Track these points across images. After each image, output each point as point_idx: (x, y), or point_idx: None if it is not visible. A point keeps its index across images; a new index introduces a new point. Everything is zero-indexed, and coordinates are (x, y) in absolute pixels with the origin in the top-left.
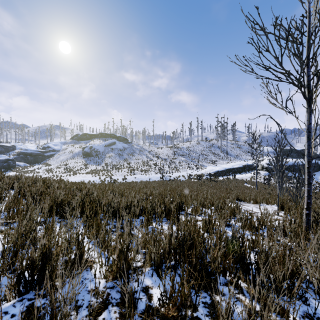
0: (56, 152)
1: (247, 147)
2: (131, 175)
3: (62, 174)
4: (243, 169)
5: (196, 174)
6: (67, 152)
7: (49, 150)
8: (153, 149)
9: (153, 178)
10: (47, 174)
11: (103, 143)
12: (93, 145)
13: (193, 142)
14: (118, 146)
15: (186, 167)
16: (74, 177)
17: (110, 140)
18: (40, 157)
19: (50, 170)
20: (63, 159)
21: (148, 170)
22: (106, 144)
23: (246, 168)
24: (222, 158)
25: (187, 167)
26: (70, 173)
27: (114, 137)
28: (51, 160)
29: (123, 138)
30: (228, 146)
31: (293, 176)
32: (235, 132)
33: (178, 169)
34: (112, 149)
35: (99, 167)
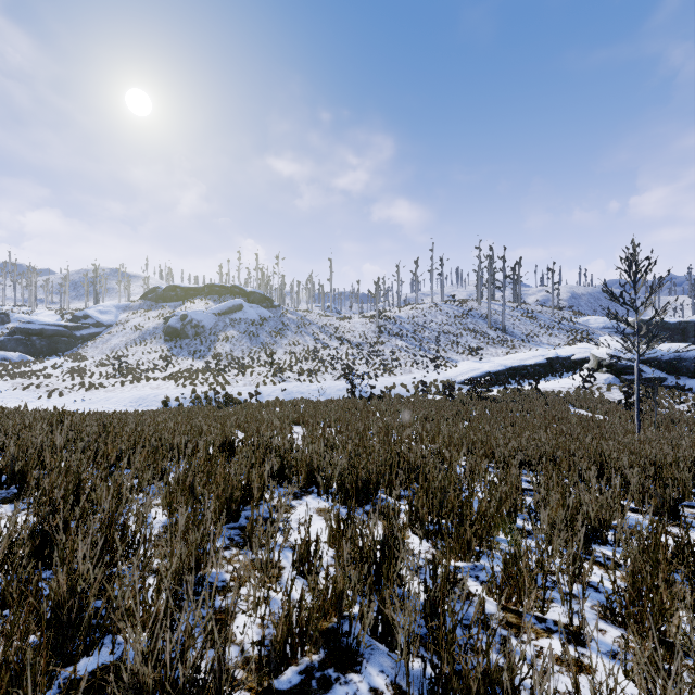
0: (103, 329)
1: (550, 317)
2: (274, 383)
3: (105, 380)
4: (547, 368)
5: (434, 380)
6: (128, 329)
7: (87, 323)
8: (329, 321)
9: (330, 391)
10: (68, 380)
11: (214, 307)
12: (190, 312)
13: (423, 305)
14: (248, 315)
15: (408, 363)
16: (130, 389)
17: (229, 301)
18: (64, 339)
19: (81, 371)
20: (117, 344)
21: (318, 371)
22: (221, 310)
23: (554, 366)
24: (494, 343)
25: (412, 363)
26: (127, 378)
27: (239, 295)
28: (89, 346)
29: (260, 296)
30: (505, 314)
31: (681, 386)
32: (519, 282)
33: (389, 369)
34: (234, 322)
35: (201, 363)
